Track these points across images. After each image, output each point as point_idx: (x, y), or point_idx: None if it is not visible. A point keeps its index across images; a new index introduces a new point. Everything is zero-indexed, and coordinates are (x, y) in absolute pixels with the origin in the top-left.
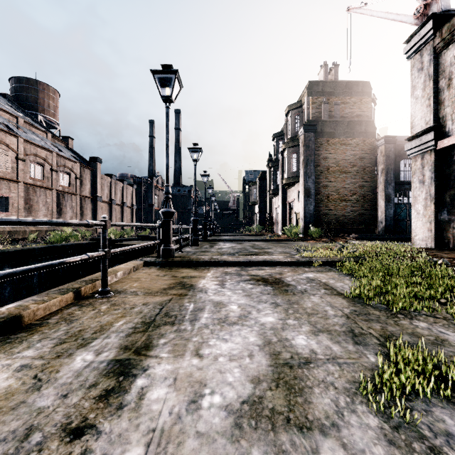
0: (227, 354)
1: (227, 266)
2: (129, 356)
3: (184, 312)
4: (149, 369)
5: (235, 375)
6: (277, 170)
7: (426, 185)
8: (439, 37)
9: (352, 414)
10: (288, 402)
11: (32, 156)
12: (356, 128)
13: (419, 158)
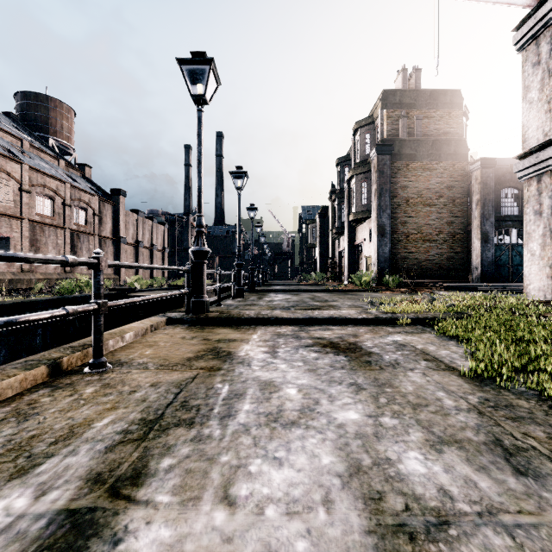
0: (283, 497)
1: (281, 325)
2: (97, 501)
3: (212, 400)
4: (126, 539)
5: None
6: (342, 203)
7: (544, 217)
8: None
9: None
10: None
11: (39, 187)
12: (443, 149)
13: (535, 182)
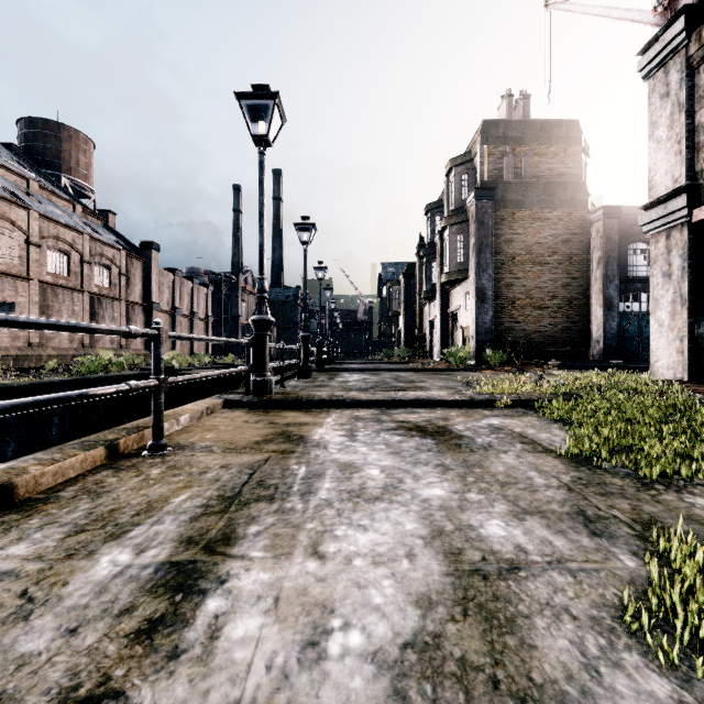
0: (369, 553)
1: (358, 408)
2: (195, 556)
3: (290, 480)
4: (230, 580)
5: (386, 592)
6: (433, 261)
7: (674, 281)
8: (695, 42)
9: (617, 672)
10: (489, 646)
11: (51, 239)
12: (558, 194)
13: (663, 238)
